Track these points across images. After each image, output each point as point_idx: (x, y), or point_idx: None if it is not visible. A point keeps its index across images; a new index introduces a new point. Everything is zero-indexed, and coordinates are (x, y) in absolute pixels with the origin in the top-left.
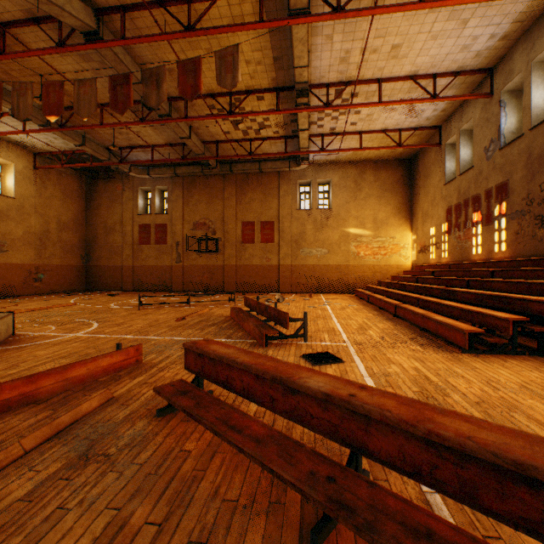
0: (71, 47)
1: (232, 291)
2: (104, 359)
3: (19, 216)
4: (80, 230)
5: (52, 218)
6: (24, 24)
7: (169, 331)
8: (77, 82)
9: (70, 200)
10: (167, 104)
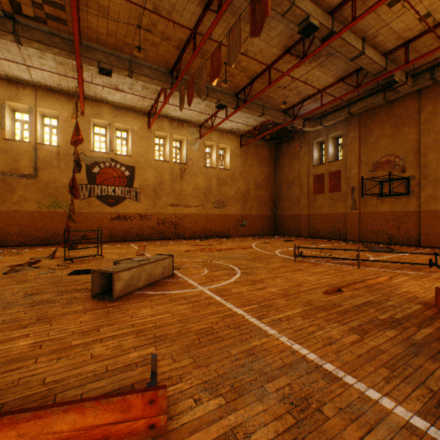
0: (224, 3)
1: (433, 246)
2: (64, 416)
3: (231, 181)
4: (269, 187)
5: (251, 180)
6: (202, 18)
7: (298, 319)
8: (228, 34)
9: (262, 165)
10: (329, 19)
